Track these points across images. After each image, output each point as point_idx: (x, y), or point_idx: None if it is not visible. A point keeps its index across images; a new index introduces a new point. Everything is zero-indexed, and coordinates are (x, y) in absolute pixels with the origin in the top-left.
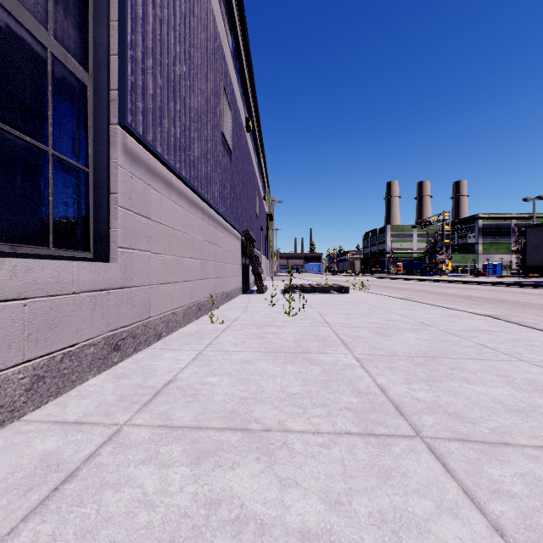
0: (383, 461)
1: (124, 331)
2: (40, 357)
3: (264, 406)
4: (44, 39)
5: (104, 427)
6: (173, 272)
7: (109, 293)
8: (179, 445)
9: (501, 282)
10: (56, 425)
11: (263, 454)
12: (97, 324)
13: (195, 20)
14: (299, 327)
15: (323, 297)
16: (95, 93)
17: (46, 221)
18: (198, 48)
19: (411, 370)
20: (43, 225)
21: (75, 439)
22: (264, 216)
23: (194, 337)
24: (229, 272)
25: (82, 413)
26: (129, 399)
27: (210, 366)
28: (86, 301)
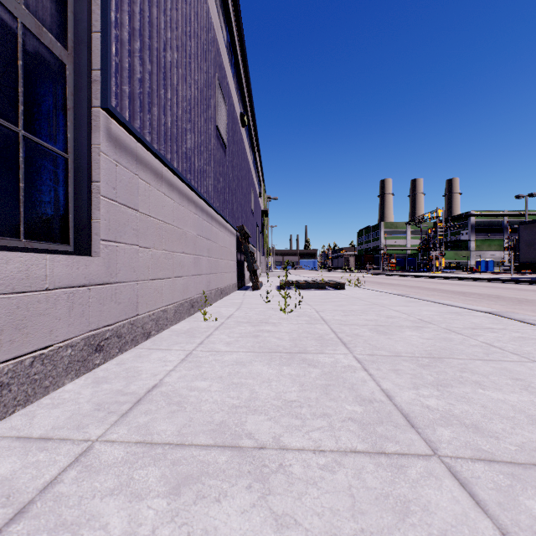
0: (399, 490)
1: (107, 330)
2: (4, 362)
3: (257, 417)
4: (13, 7)
5: (73, 444)
6: (163, 268)
7: (90, 290)
8: (157, 467)
9: (495, 278)
10: (17, 442)
11: (255, 480)
12: (76, 323)
13: (188, 7)
14: (295, 324)
15: (319, 293)
16: (75, 73)
17: (15, 209)
18: (191, 37)
19: (418, 372)
20: (12, 214)
21: (36, 461)
22: (259, 213)
23: (185, 335)
24: (224, 268)
25: (50, 426)
26: (106, 408)
27: (200, 368)
28: (61, 298)
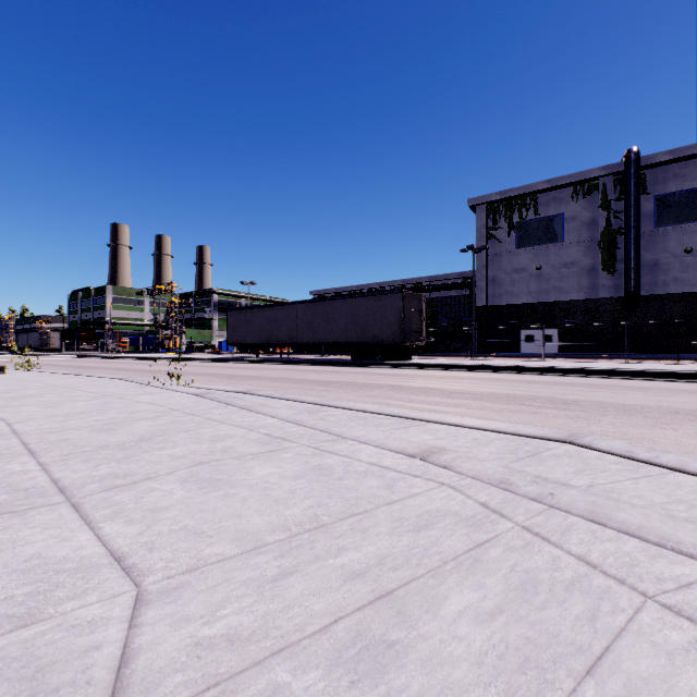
0: None
1: None
2: None
3: None
4: None
5: None
6: None
7: None
8: None
9: (207, 358)
10: None
11: None
12: None
13: None
14: None
15: None
16: None
17: None
18: None
19: (6, 400)
20: None
21: None
22: None
23: None
24: None
25: None
26: None
27: None
28: None
